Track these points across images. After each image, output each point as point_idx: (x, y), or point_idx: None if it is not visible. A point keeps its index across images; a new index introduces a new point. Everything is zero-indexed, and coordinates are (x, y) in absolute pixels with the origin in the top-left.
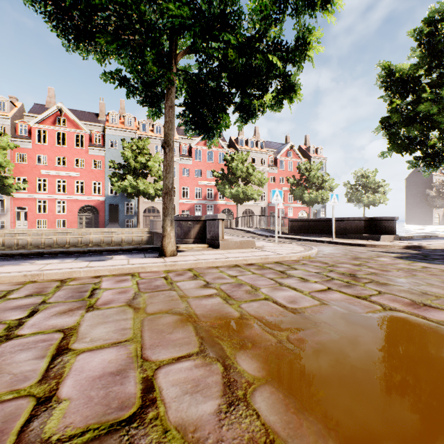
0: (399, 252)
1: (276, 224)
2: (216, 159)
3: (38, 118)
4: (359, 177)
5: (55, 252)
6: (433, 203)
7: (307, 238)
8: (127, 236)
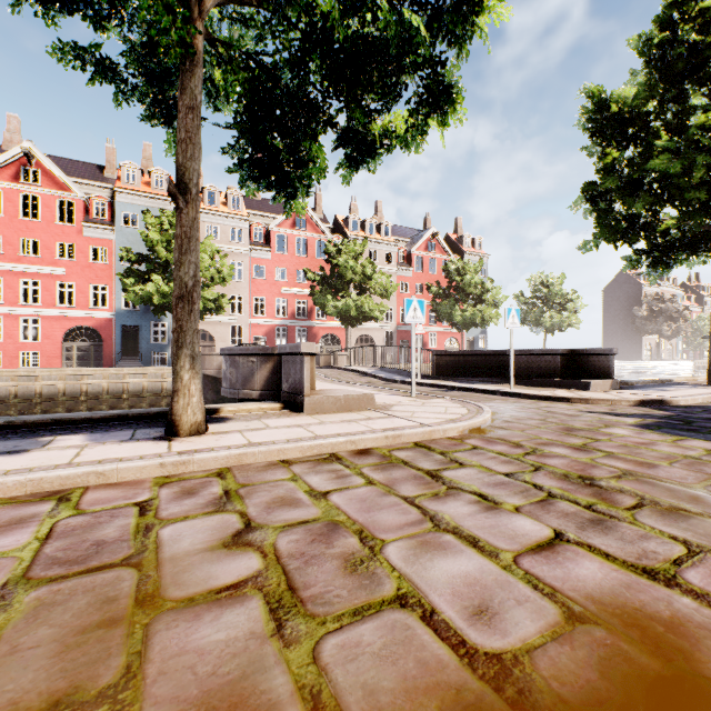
0: (635, 413)
1: (413, 362)
2: (312, 251)
3: None
4: (537, 286)
5: None
6: (644, 328)
7: (466, 385)
8: (153, 382)
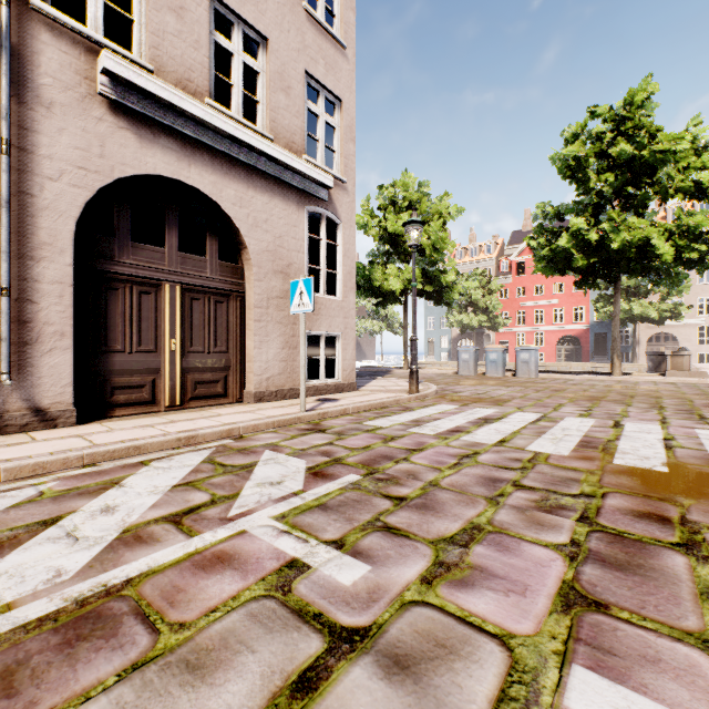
0: None
1: None
2: None
3: (517, 251)
4: None
5: (553, 371)
6: None
7: None
8: None
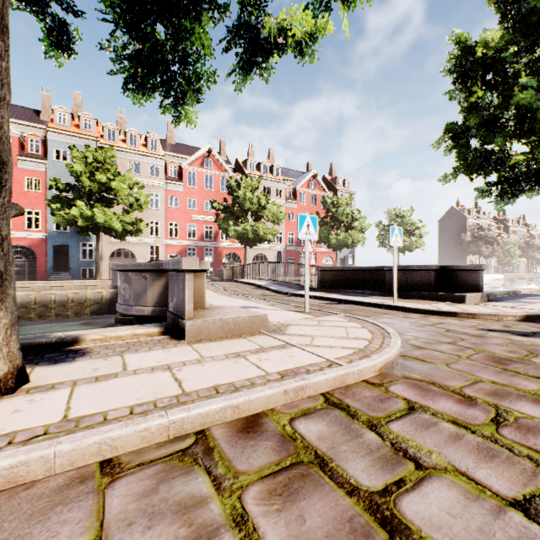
0: (535, 331)
1: (306, 278)
2: (218, 186)
3: None
4: (392, 217)
5: None
6: (469, 249)
7: (351, 298)
8: (78, 293)
